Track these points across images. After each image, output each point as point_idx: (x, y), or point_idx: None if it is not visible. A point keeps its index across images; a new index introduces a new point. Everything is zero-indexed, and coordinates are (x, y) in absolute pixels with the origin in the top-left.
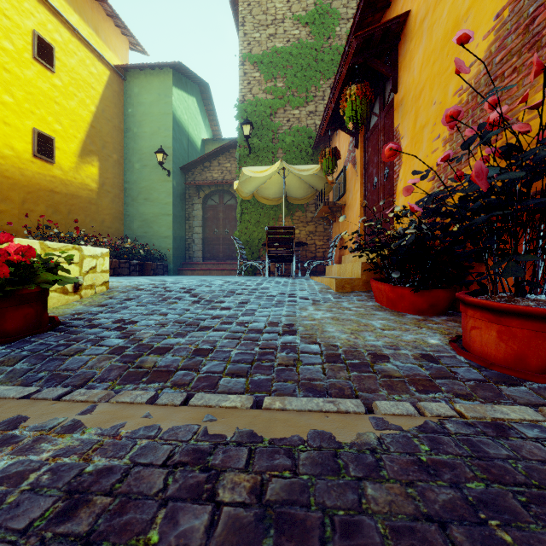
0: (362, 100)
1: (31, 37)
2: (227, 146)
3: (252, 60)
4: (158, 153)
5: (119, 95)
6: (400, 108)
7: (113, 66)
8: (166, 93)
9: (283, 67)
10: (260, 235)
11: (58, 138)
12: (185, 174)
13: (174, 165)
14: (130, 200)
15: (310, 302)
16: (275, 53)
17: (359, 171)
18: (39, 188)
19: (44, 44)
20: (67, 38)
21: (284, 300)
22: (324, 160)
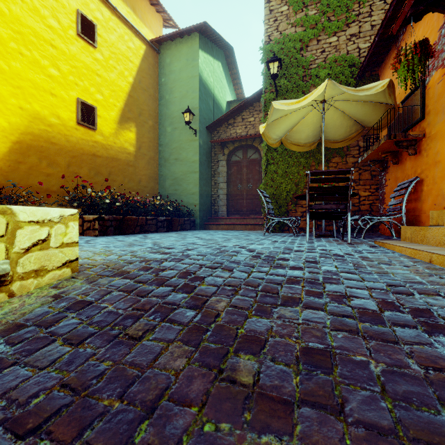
0: None
1: (76, 16)
2: (250, 100)
3: None
4: (185, 113)
5: (154, 68)
6: None
7: (148, 40)
8: (193, 57)
9: None
10: (288, 187)
11: (99, 107)
12: (211, 133)
13: (200, 125)
14: (163, 161)
15: None
16: None
17: None
18: (83, 152)
19: (87, 22)
20: (108, 17)
21: (444, 360)
22: (404, 64)
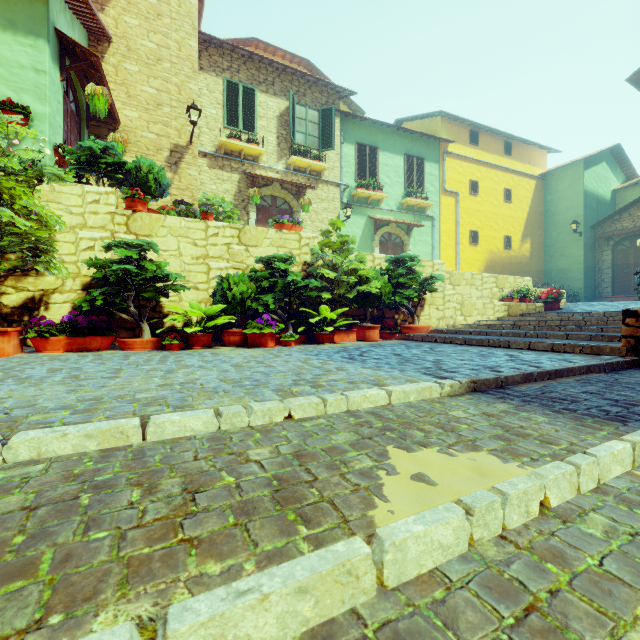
0: None
1: (503, 192)
2: (638, 199)
3: None
4: (572, 224)
5: (541, 191)
6: None
7: (538, 176)
8: (578, 178)
9: None
10: None
11: (512, 235)
12: (594, 229)
13: (584, 227)
14: (548, 258)
15: None
16: None
17: None
18: (505, 263)
19: (507, 191)
20: (516, 180)
21: None
22: None
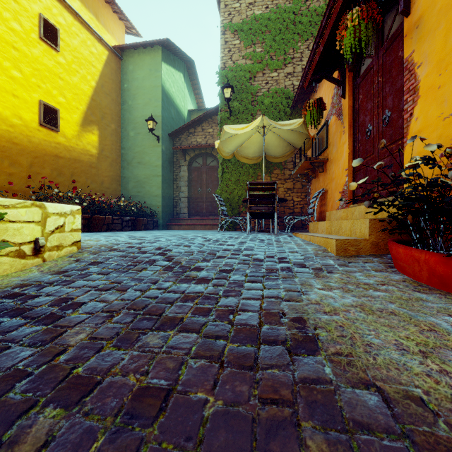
0: (367, 24)
1: (38, 20)
2: (209, 113)
3: (232, 29)
4: (148, 120)
5: (117, 73)
6: (415, 31)
7: (110, 46)
8: (156, 68)
9: (262, 33)
10: (240, 193)
11: (62, 109)
12: (173, 140)
13: (163, 132)
14: (125, 164)
15: (311, 271)
16: (254, 20)
17: (347, 122)
18: (45, 153)
19: (50, 26)
20: (70, 22)
21: (276, 268)
22: (308, 112)
